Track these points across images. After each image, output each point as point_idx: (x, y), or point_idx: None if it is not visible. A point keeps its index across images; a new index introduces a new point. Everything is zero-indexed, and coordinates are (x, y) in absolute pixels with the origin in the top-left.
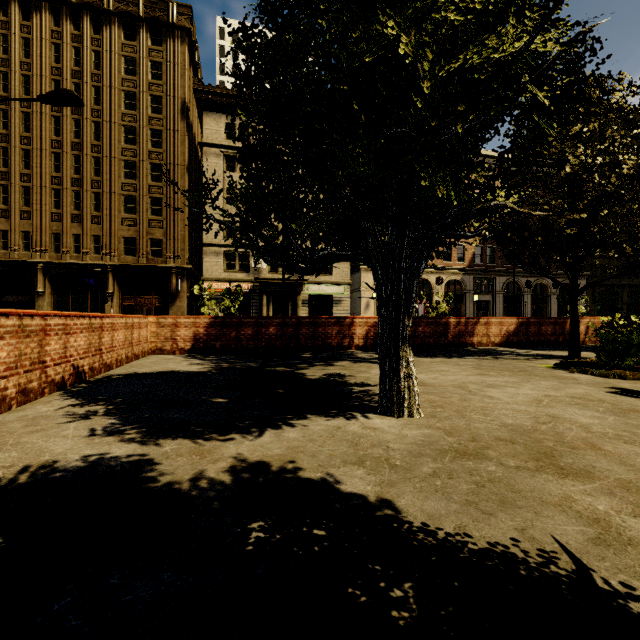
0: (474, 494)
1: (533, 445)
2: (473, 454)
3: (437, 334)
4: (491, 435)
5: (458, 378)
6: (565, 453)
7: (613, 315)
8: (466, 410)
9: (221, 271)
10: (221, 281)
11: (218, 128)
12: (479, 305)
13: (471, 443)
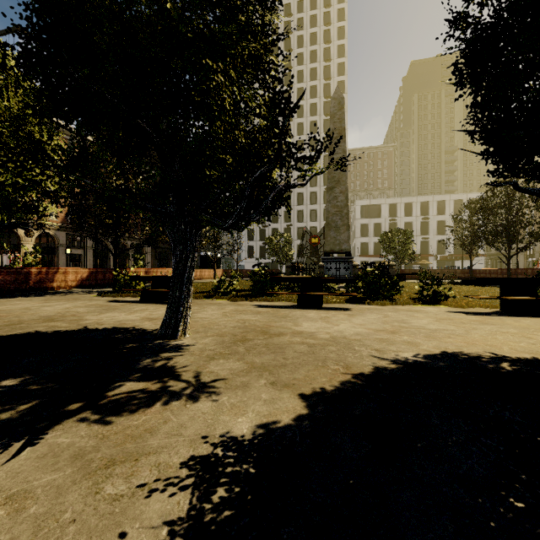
0: (10, 330)
1: (48, 318)
2: (16, 324)
3: (19, 281)
4: (30, 319)
5: (26, 306)
6: (60, 318)
7: (166, 267)
8: (22, 315)
9: None
10: None
11: None
12: (74, 257)
13: (17, 322)
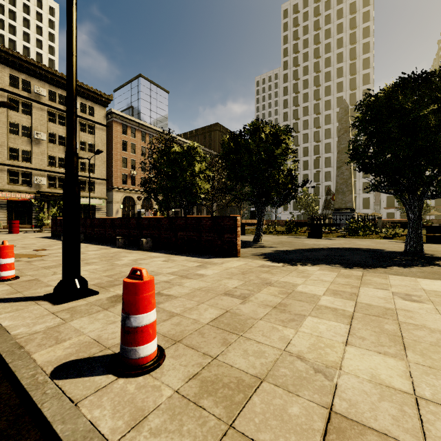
0: None
1: None
2: None
3: None
4: None
5: None
6: None
7: None
8: None
9: (5, 183)
10: (5, 191)
11: (2, 75)
12: None
13: None
